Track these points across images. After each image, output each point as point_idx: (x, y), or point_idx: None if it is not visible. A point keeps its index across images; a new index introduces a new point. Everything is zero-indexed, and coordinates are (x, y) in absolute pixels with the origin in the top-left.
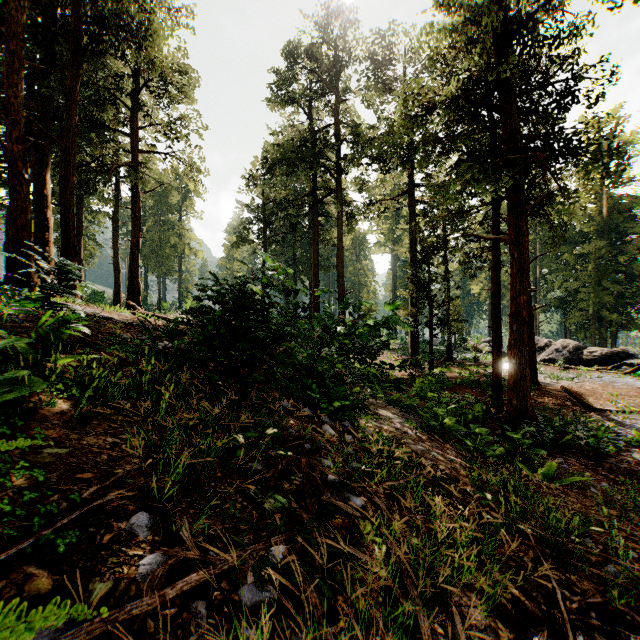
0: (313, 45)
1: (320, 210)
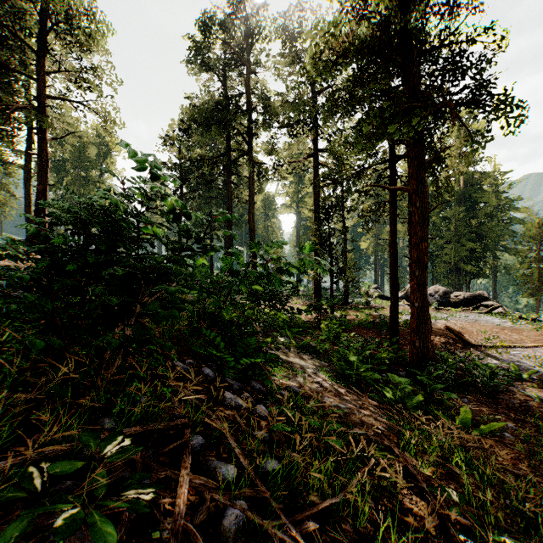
0: (227, 16)
1: (233, 170)
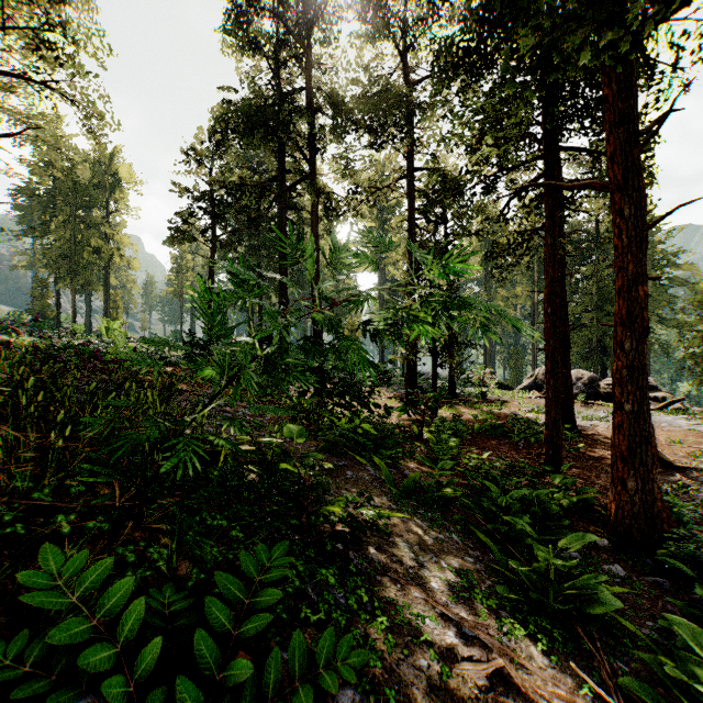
0: None
1: (289, 202)
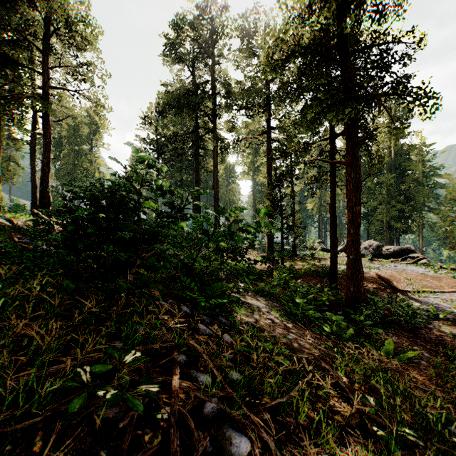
0: (195, 17)
1: (201, 144)
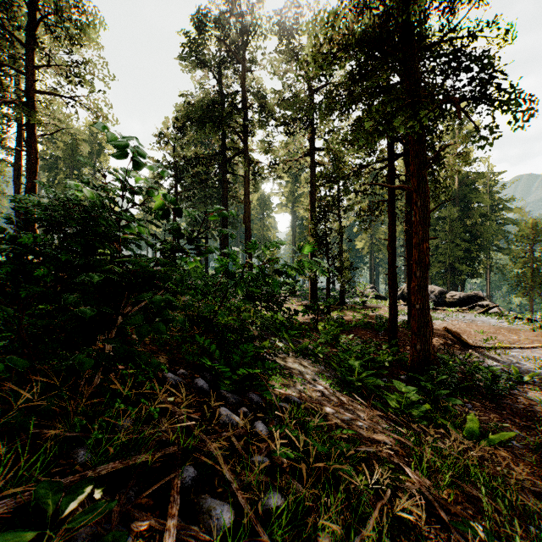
0: (222, 12)
1: (229, 168)
